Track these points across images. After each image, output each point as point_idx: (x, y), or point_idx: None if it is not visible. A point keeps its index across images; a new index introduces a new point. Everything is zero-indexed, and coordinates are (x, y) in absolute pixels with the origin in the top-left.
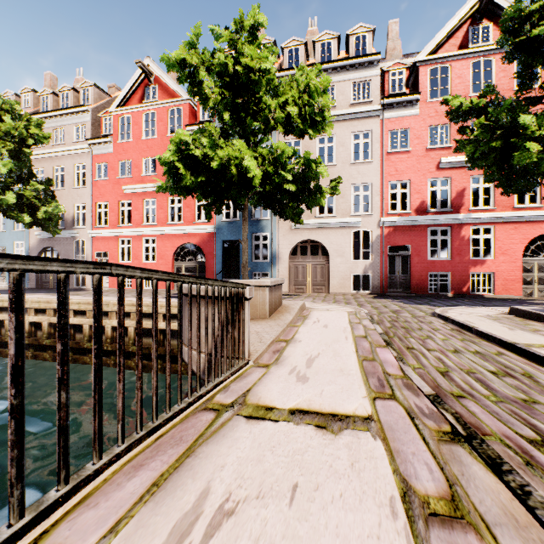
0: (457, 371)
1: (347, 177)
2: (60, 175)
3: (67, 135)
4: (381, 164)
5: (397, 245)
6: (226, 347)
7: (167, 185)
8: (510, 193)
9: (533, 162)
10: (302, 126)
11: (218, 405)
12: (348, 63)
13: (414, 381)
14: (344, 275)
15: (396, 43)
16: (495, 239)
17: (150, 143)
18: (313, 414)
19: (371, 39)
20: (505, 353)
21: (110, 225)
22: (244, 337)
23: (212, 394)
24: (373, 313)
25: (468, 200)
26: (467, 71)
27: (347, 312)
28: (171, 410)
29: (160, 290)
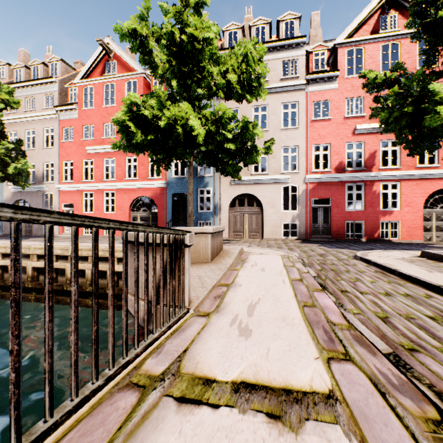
0: (397, 317)
1: (278, 140)
2: (31, 137)
3: (37, 103)
4: (306, 130)
5: (319, 198)
6: (163, 298)
7: (120, 143)
8: (415, 154)
9: (442, 124)
10: (240, 91)
11: (145, 377)
12: (279, 44)
13: (363, 333)
14: (275, 224)
15: (317, 31)
16: (401, 193)
17: (109, 110)
18: (261, 391)
19: (297, 25)
20: (433, 295)
21: (74, 181)
22: (184, 285)
23: (141, 359)
24: (303, 256)
25: (379, 160)
26: (378, 53)
27: (280, 256)
28: (80, 392)
29: (118, 236)
